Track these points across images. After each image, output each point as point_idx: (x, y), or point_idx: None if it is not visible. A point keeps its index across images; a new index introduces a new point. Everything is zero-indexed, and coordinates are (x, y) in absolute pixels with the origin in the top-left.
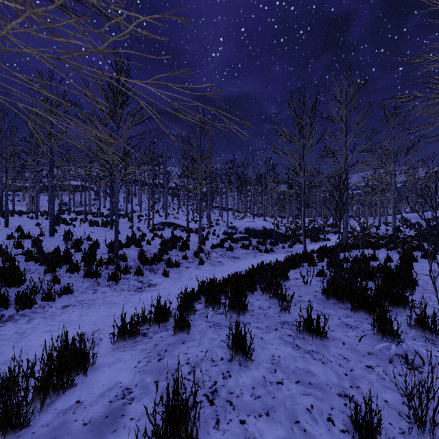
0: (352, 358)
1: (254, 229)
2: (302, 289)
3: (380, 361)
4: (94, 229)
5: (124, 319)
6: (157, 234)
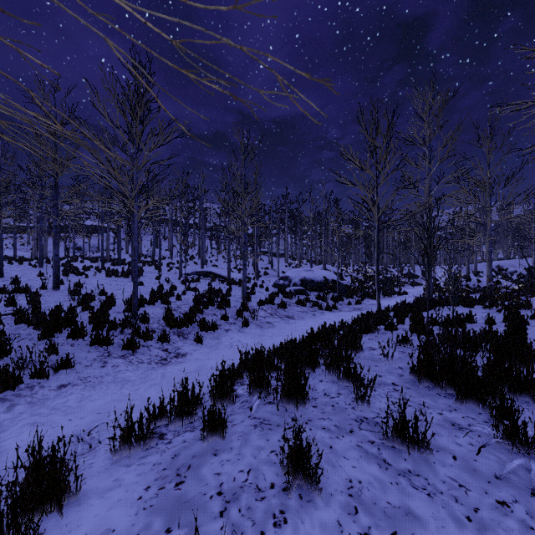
0: (473, 486)
1: (312, 280)
2: (382, 364)
3: (517, 493)
4: (111, 280)
5: (130, 416)
6: (190, 287)
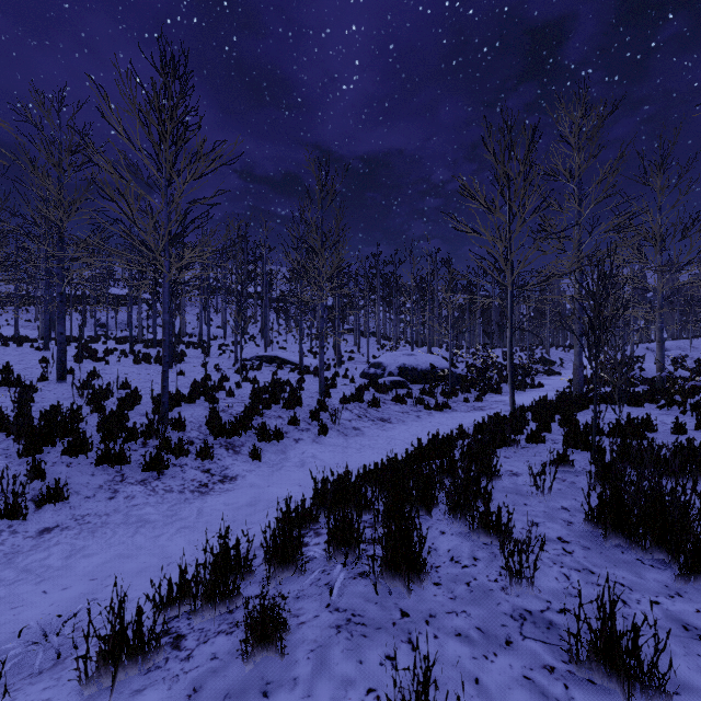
0: None
1: (415, 368)
2: (533, 501)
3: None
4: (141, 368)
5: (118, 613)
6: (248, 378)
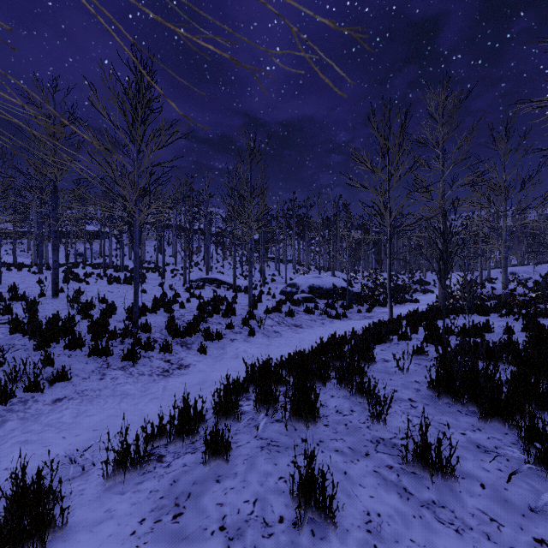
0: (506, 520)
1: (321, 287)
2: (396, 377)
3: None
4: (113, 287)
5: (125, 437)
6: (194, 294)
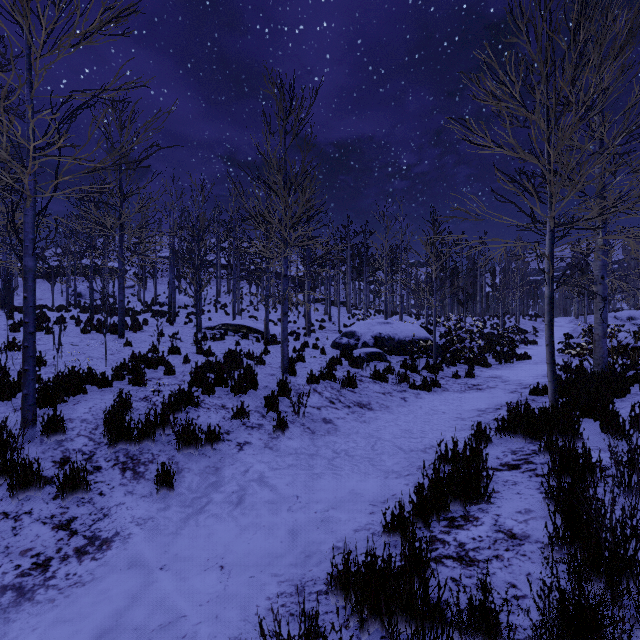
0: None
1: (392, 338)
2: None
3: None
4: (85, 338)
5: None
6: (202, 349)
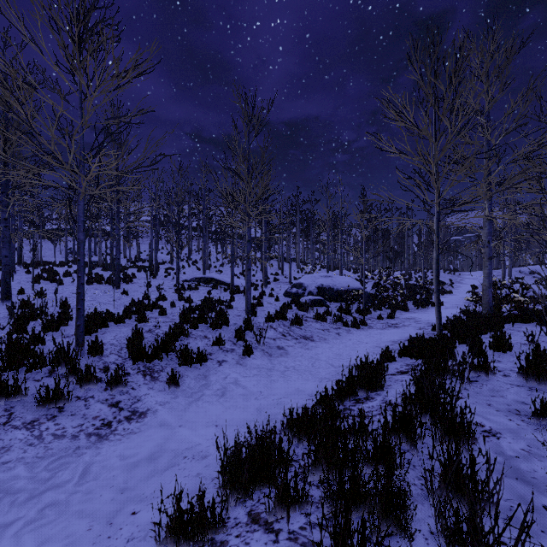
0: None
1: (331, 288)
2: None
3: None
4: (91, 288)
5: None
6: (183, 297)
